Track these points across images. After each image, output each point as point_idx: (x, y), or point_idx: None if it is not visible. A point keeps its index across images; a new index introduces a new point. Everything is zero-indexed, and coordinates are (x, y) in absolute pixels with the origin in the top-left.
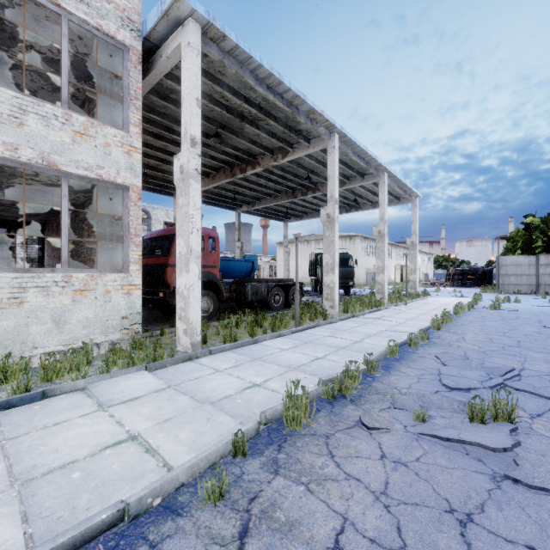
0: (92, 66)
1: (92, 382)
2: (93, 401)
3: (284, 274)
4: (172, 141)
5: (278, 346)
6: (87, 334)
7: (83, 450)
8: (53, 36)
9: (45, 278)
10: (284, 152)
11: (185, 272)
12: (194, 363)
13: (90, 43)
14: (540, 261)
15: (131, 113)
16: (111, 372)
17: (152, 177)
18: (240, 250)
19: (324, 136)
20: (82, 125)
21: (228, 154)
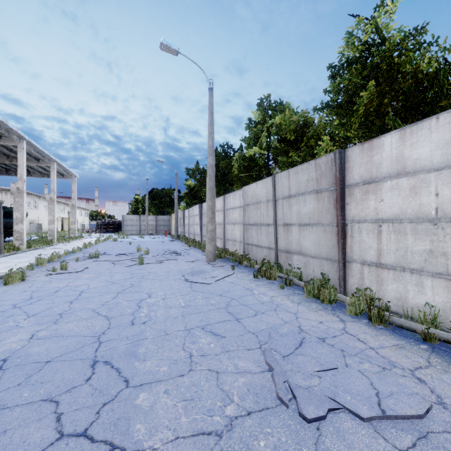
0: None
1: None
2: None
3: None
4: None
5: (3, 260)
6: None
7: None
8: None
9: None
10: None
11: None
12: None
13: None
14: (141, 218)
15: None
16: None
17: None
18: None
19: (16, 140)
20: None
21: None
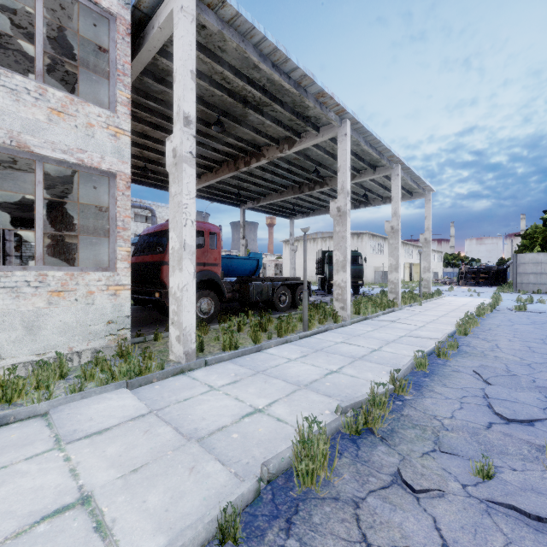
0: (79, 43)
1: (57, 405)
2: (51, 434)
3: (290, 273)
4: (172, 132)
5: (285, 355)
6: (65, 342)
7: (8, 524)
8: (32, 6)
9: (15, 278)
10: (291, 142)
11: (178, 271)
12: (186, 378)
13: (74, 13)
14: None
15: (119, 90)
16: (83, 391)
17: (153, 172)
18: (244, 248)
19: (334, 122)
20: (60, 102)
21: (231, 145)
